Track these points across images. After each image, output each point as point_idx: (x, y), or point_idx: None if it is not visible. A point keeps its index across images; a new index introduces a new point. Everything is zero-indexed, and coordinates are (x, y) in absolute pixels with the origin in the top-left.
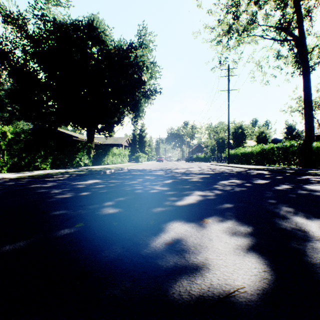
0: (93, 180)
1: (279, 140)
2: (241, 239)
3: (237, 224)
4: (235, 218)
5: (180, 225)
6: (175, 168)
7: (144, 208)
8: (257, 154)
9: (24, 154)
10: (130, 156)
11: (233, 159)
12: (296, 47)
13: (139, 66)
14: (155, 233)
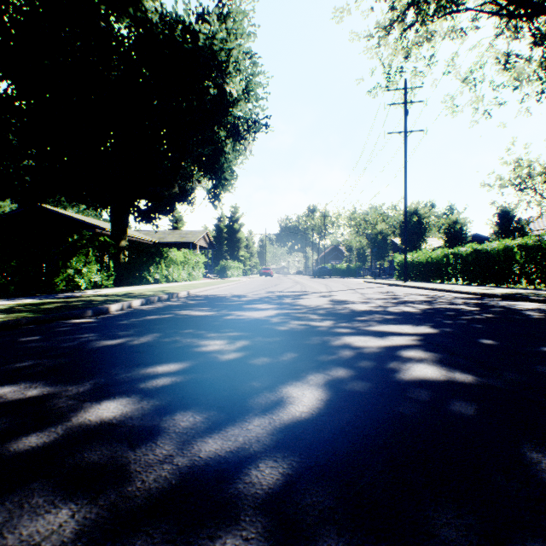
0: None
1: (481, 237)
2: None
3: None
4: None
5: None
6: (301, 294)
7: None
8: (468, 261)
9: None
10: (211, 267)
11: (409, 271)
12: None
13: (220, 62)
14: None
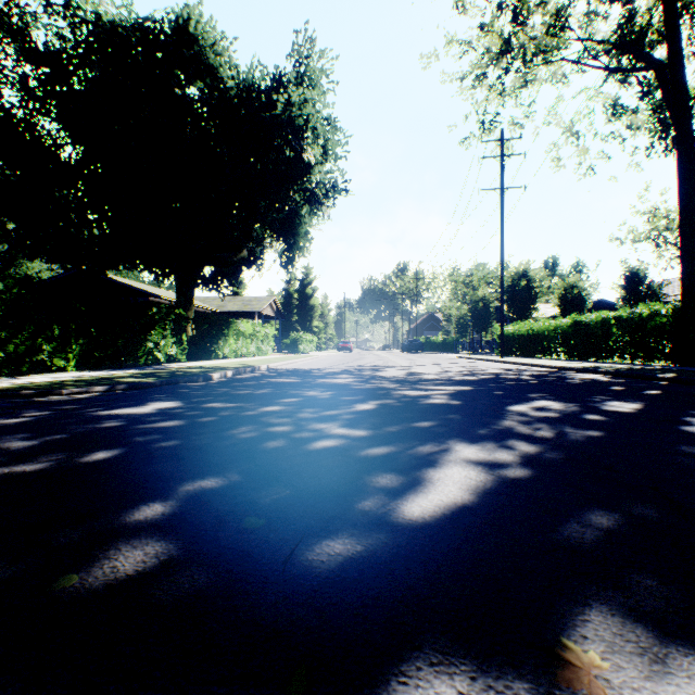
0: (163, 403)
1: (608, 303)
2: None
3: None
4: None
5: None
6: (380, 367)
7: (278, 545)
8: (568, 334)
9: (5, 332)
10: (279, 340)
11: (510, 345)
12: (661, 86)
13: (297, 127)
14: None
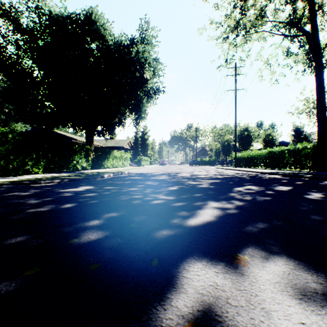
0: (86, 187)
1: (286, 143)
2: (326, 313)
3: (295, 267)
4: (285, 252)
5: (202, 271)
6: (179, 172)
7: (143, 232)
8: (266, 157)
9: (12, 156)
10: (132, 160)
11: (239, 162)
12: (308, 43)
13: (141, 62)
14: (160, 294)
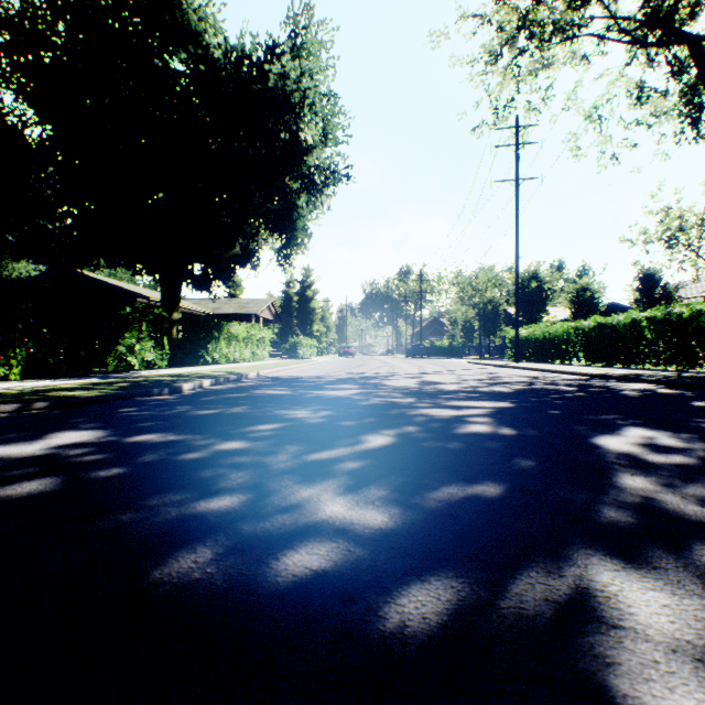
0: (72, 434)
1: (620, 307)
2: None
3: None
4: None
5: None
6: (387, 375)
7: None
8: (591, 337)
9: None
10: (277, 344)
11: (524, 350)
12: (697, 62)
13: (293, 104)
14: None
